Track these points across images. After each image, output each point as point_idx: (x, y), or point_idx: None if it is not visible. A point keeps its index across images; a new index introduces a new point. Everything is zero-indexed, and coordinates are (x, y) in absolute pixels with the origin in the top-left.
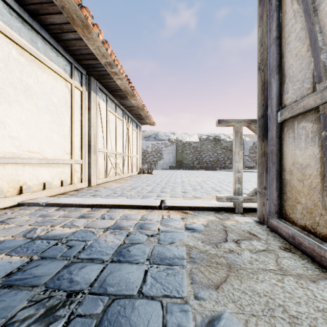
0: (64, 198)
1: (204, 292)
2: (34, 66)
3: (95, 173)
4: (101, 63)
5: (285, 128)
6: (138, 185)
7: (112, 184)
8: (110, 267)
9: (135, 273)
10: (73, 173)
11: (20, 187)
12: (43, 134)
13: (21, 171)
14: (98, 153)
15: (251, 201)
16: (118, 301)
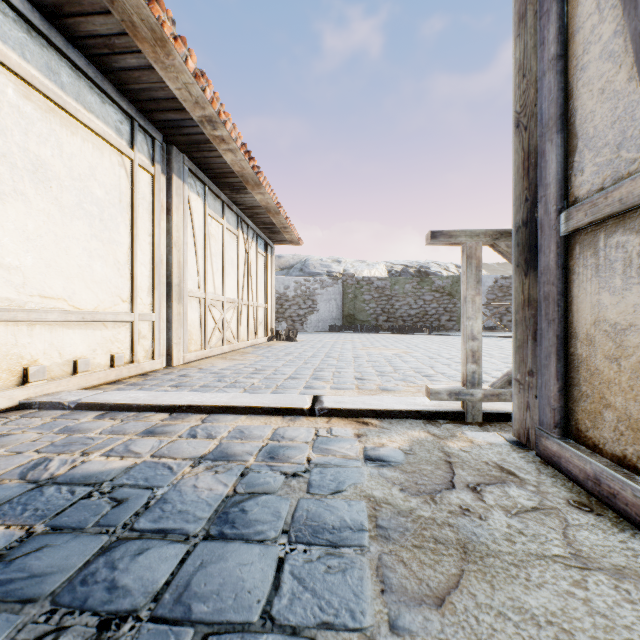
0: (114, 392)
1: (411, 615)
2: (55, 121)
3: (182, 340)
4: (194, 118)
5: (576, 247)
6: (268, 364)
7: (216, 363)
8: (201, 551)
9: (256, 565)
10: (135, 341)
11: (24, 370)
12: (73, 260)
13: (26, 338)
14: (188, 300)
15: (498, 399)
16: (216, 639)
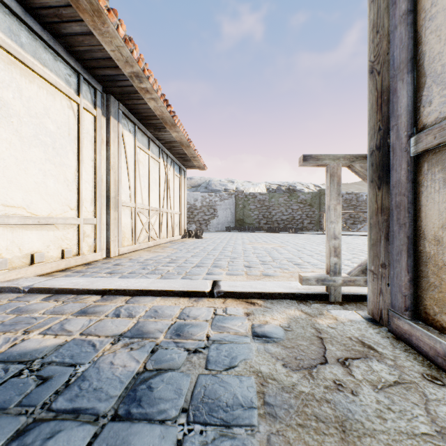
0: (61, 278)
1: None
2: (15, 71)
3: (117, 238)
4: (125, 74)
5: (425, 165)
6: (181, 255)
7: (142, 254)
8: (107, 434)
9: None
10: (81, 239)
11: None
12: (31, 178)
13: None
14: (122, 208)
15: (354, 284)
16: None
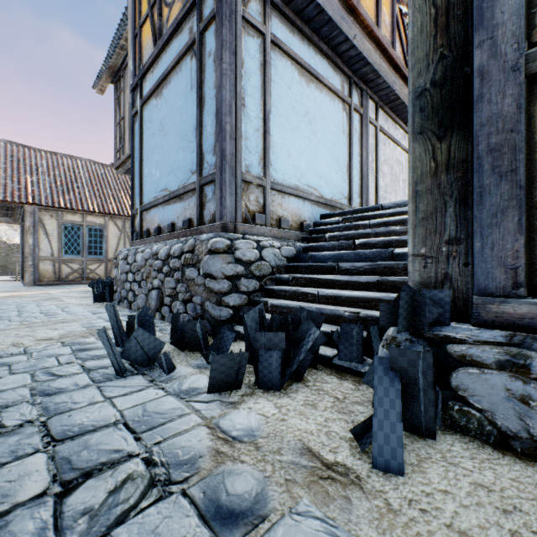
0: None
1: None
2: None
3: None
4: None
5: None
6: None
7: None
8: None
9: None
10: None
11: None
12: None
13: None
14: None
15: None
16: None
